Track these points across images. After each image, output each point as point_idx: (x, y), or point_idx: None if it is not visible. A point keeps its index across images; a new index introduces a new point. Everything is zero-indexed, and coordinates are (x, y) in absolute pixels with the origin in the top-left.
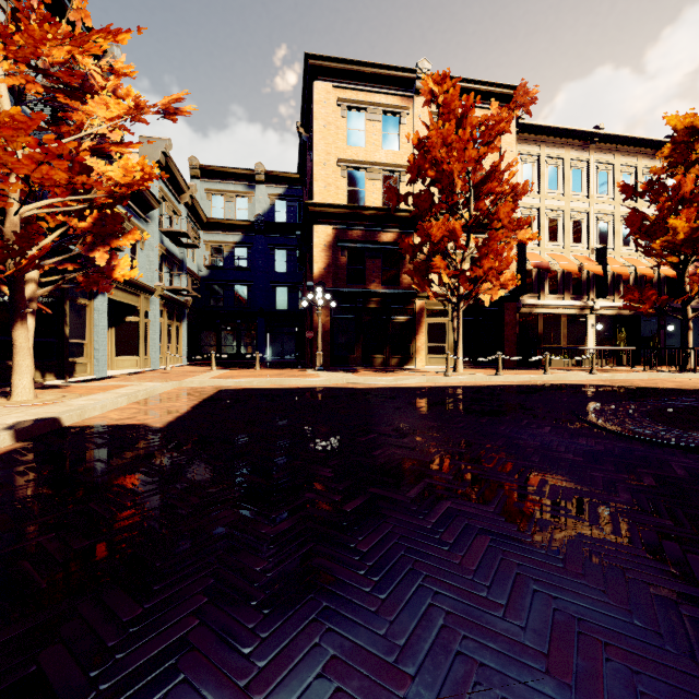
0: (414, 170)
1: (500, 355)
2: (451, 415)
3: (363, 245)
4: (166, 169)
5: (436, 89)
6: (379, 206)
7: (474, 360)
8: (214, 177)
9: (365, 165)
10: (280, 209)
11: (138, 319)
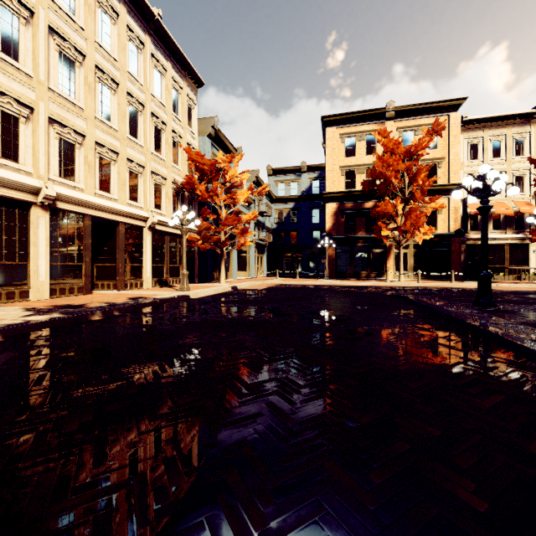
0: (374, 174)
1: (420, 272)
2: (346, 291)
3: (353, 211)
4: (257, 182)
5: (379, 137)
6: (362, 189)
7: (428, 275)
8: (279, 173)
9: (355, 167)
10: (315, 185)
11: (246, 255)
